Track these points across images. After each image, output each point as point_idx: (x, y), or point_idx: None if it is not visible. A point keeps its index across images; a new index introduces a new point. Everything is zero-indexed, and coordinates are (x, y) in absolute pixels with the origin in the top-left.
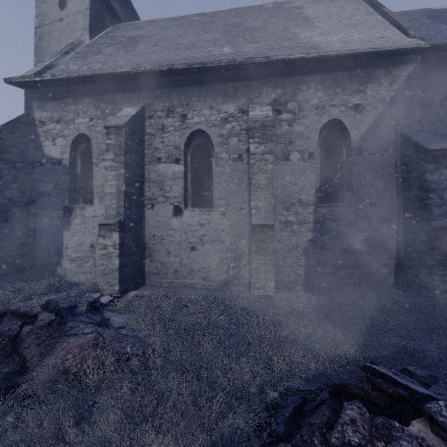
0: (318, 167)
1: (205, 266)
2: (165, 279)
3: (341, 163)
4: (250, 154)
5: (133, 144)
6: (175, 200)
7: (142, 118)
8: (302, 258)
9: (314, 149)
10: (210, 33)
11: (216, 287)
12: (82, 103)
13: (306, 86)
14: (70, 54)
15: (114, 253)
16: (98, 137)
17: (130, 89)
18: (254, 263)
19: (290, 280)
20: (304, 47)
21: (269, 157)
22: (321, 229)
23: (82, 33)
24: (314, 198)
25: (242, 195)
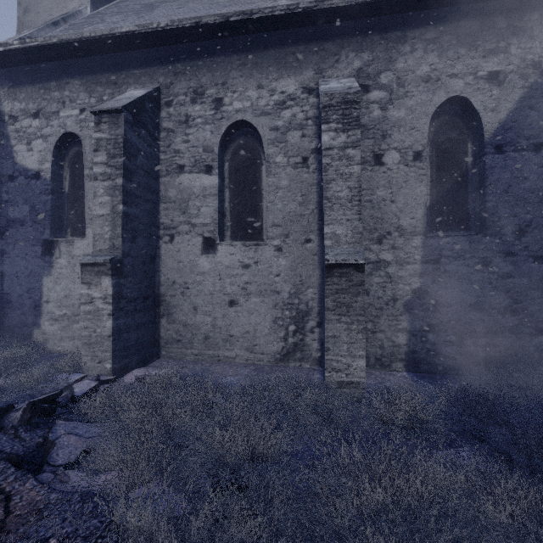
0: (428, 175)
1: (251, 330)
2: (190, 348)
3: (465, 169)
4: (322, 148)
5: (138, 142)
6: (205, 229)
7: (156, 105)
8: (404, 319)
9: (423, 145)
10: None
11: (267, 362)
12: (70, 87)
13: (409, 46)
14: (62, 26)
15: (105, 311)
16: (93, 137)
17: (138, 63)
18: (330, 328)
19: (383, 353)
20: None
21: (355, 153)
22: (434, 272)
23: (80, 1)
24: (423, 222)
25: (308, 220)
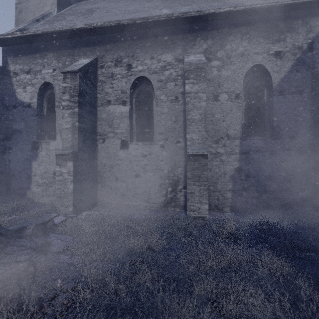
0: (243, 106)
1: (147, 190)
2: (114, 201)
3: (263, 103)
4: (185, 93)
5: (86, 88)
6: (122, 136)
7: (95, 67)
8: (230, 184)
9: (240, 90)
10: (151, 2)
11: (156, 208)
12: (47, 57)
13: (233, 37)
14: (41, 21)
15: (69, 179)
16: (60, 85)
17: (85, 44)
18: (190, 188)
19: (219, 202)
20: (230, 5)
21: (203, 95)
22: (246, 159)
23: (51, 7)
24: (240, 132)
25: (178, 130)
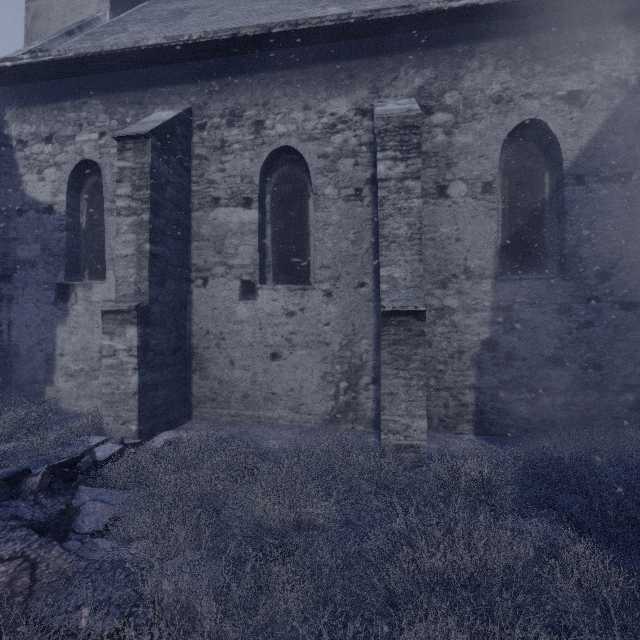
0: (499, 210)
1: (296, 387)
2: (226, 408)
3: (542, 202)
4: (378, 179)
5: (167, 171)
6: (244, 272)
7: (187, 128)
8: (471, 374)
9: (493, 175)
10: None
11: (315, 424)
12: (87, 108)
13: (478, 62)
14: (77, 36)
15: (130, 364)
16: (114, 165)
17: (166, 80)
18: (387, 384)
19: (448, 413)
20: None
21: (415, 185)
22: (506, 321)
23: (98, 6)
24: (493, 264)
25: (362, 260)
